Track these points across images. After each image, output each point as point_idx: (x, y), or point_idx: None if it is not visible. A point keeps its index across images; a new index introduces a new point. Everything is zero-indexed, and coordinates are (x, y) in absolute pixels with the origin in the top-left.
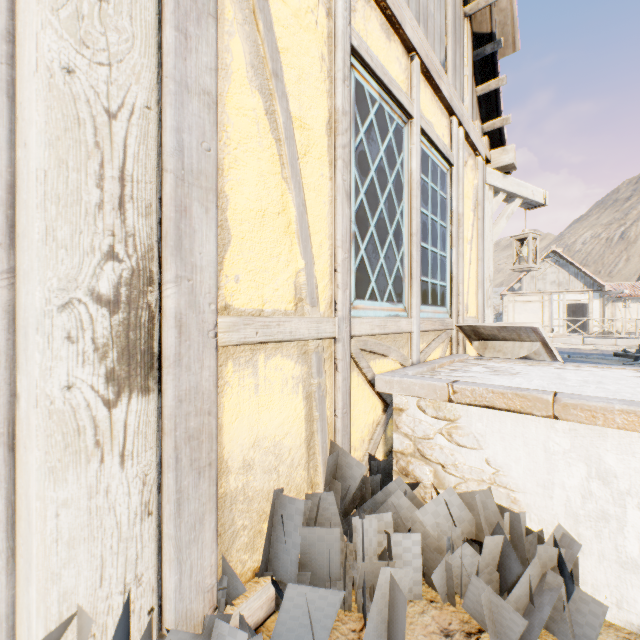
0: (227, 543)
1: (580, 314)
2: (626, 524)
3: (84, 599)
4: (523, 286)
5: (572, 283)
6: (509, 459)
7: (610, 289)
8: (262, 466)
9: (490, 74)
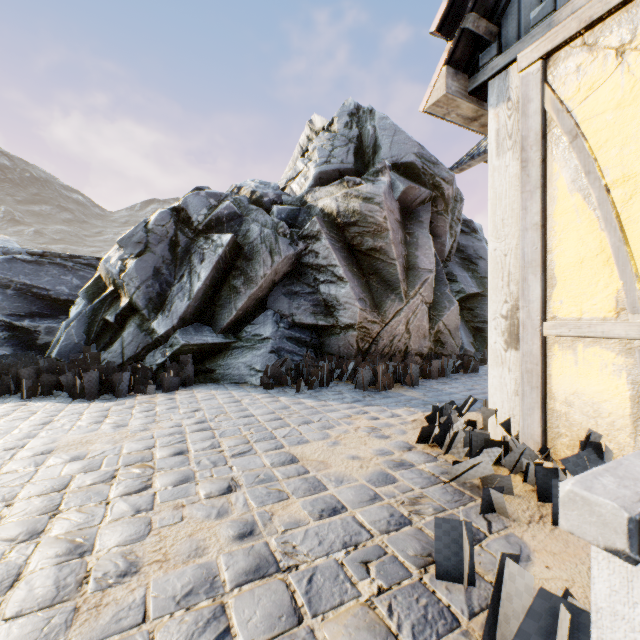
0: (554, 434)
1: None
2: None
3: (498, 408)
4: None
5: None
6: None
7: None
8: (580, 410)
9: None
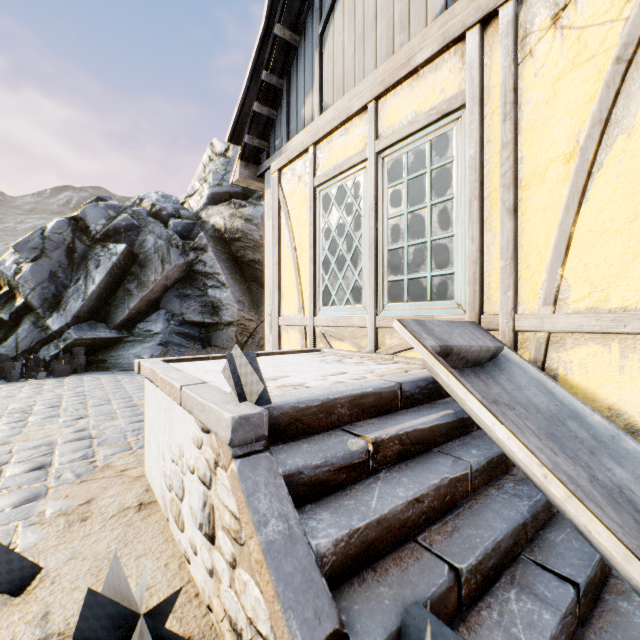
0: None
1: None
2: None
3: None
4: None
5: None
6: None
7: None
8: None
9: None
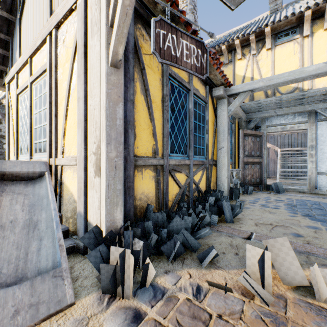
0: None
1: None
2: None
3: None
4: None
5: None
6: None
7: None
8: None
9: None
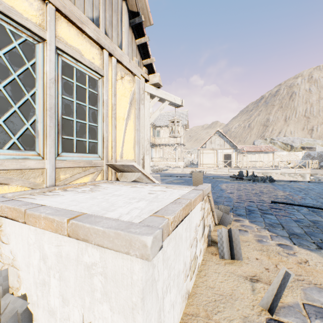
0: None
1: (230, 159)
2: (51, 287)
3: None
4: (206, 146)
5: (225, 145)
6: (17, 250)
7: (239, 148)
8: None
9: (141, 34)
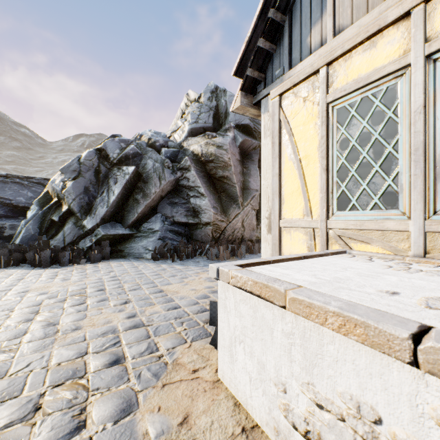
0: None
1: None
2: None
3: None
4: None
5: None
6: None
7: None
8: None
9: None
